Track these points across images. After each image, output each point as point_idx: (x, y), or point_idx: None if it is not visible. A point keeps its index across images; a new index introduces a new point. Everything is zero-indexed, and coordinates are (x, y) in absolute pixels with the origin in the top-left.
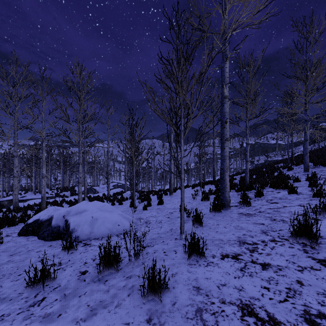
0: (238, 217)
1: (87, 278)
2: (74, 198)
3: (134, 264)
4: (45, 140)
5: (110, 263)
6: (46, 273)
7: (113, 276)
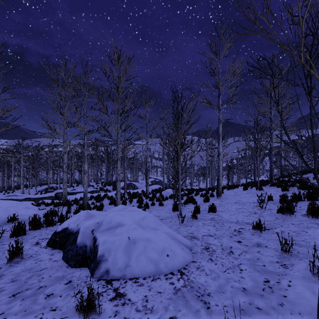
0: None
1: None
2: (115, 193)
3: None
4: (86, 135)
5: None
6: None
7: None
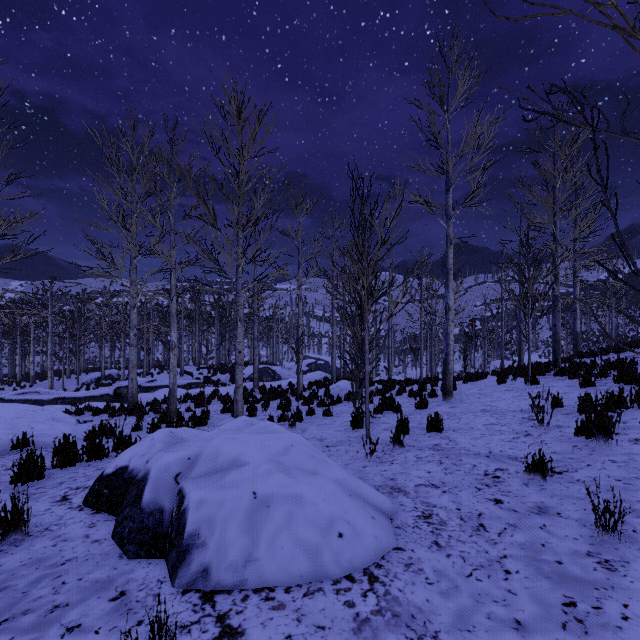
0: None
1: None
2: None
3: None
4: (175, 271)
5: None
6: None
7: None
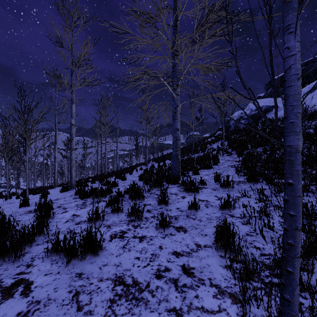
0: (72, 192)
1: None
2: None
3: None
4: None
5: None
6: None
7: None
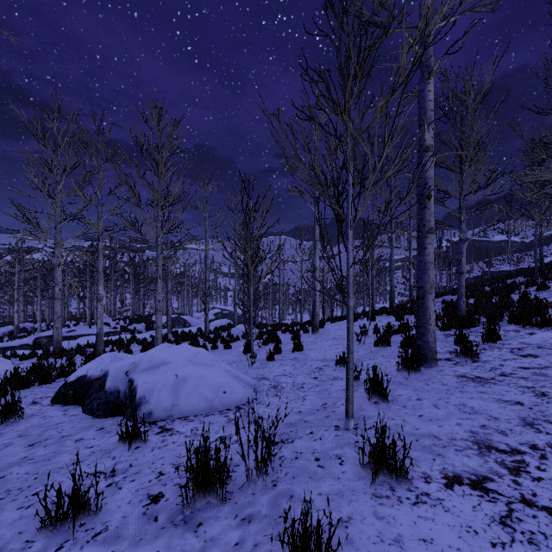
0: (458, 384)
1: (162, 514)
2: (150, 335)
3: (256, 484)
4: (102, 237)
5: (207, 483)
6: (81, 501)
7: (213, 513)
